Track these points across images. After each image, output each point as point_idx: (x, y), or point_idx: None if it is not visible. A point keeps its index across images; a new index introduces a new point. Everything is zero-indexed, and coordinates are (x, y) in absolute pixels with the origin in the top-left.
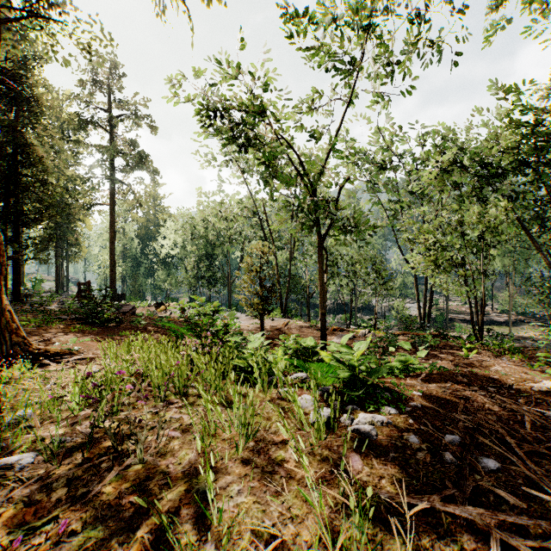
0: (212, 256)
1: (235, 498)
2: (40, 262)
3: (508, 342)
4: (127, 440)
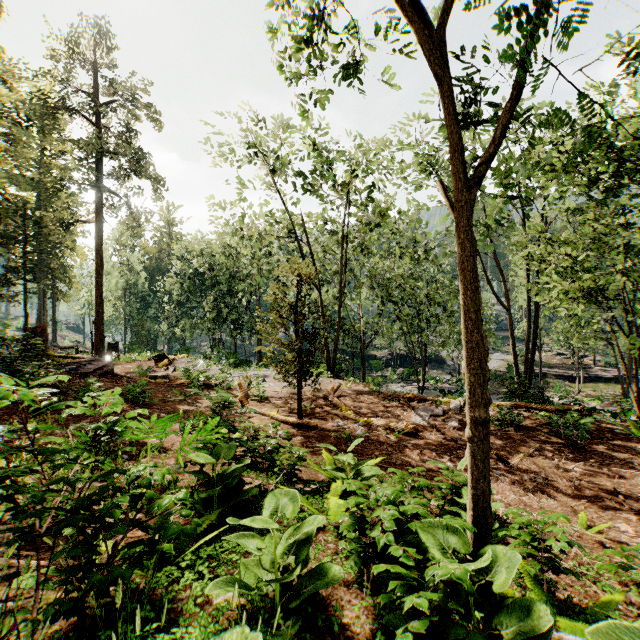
0: (237, 293)
1: None
2: (1, 299)
3: None
4: None
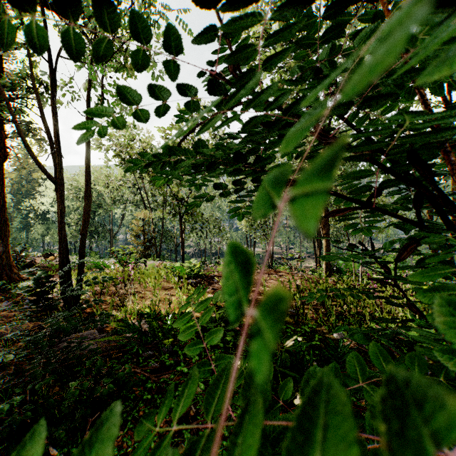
0: (94, 213)
1: (158, 292)
2: None
3: (280, 265)
4: (124, 285)
